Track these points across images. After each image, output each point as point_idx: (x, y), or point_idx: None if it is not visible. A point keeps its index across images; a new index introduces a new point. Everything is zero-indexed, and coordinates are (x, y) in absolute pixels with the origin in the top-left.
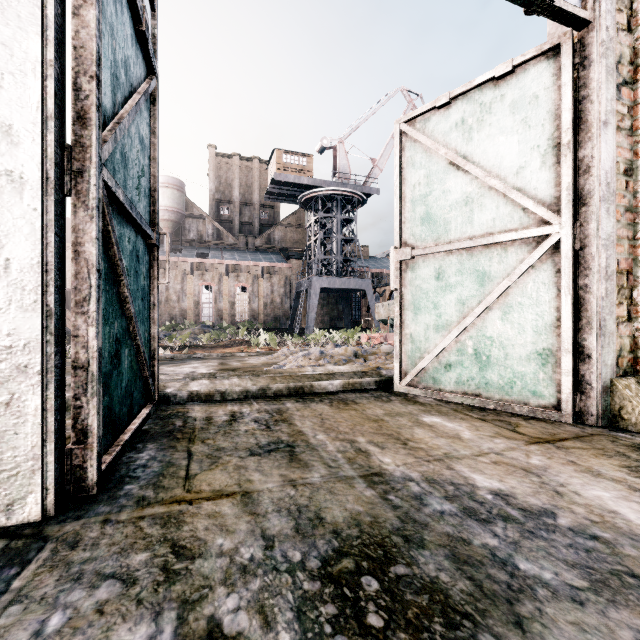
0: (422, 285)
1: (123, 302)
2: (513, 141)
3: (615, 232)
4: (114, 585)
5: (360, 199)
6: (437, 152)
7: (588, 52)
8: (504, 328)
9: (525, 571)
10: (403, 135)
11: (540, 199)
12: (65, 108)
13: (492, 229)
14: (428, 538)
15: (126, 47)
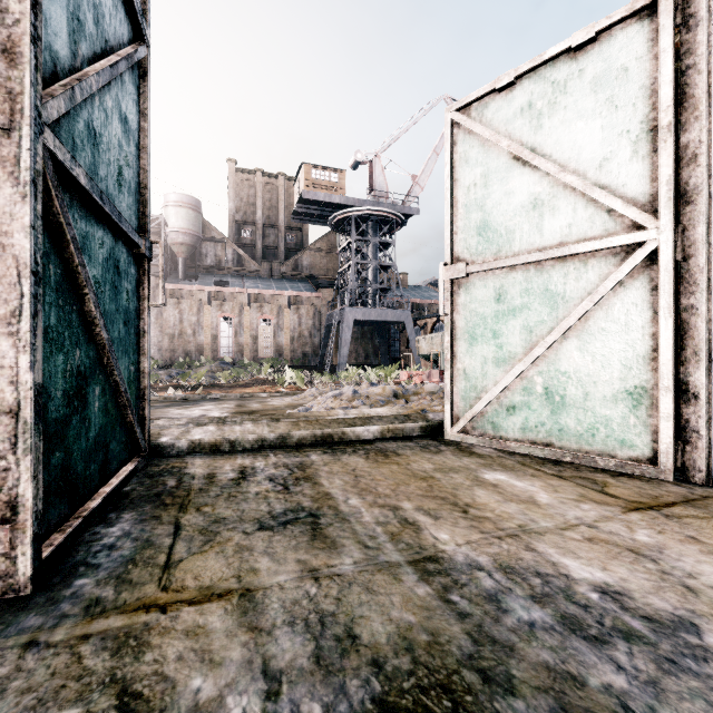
0: (478, 309)
1: (91, 324)
2: (595, 127)
3: None
4: None
5: (398, 220)
6: (497, 145)
7: (694, 9)
8: (583, 361)
9: None
10: (455, 126)
11: (631, 198)
12: None
13: (568, 238)
14: (518, 674)
15: None
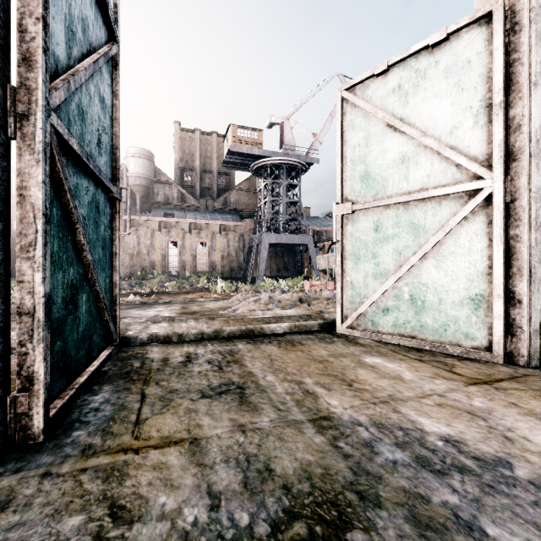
0: (362, 237)
1: (80, 250)
2: (447, 103)
3: None
4: None
5: (303, 167)
6: (375, 116)
7: (519, 18)
8: (438, 275)
9: (495, 538)
10: (344, 101)
11: (473, 156)
12: (9, 48)
13: (427, 185)
14: (384, 494)
15: (84, 6)
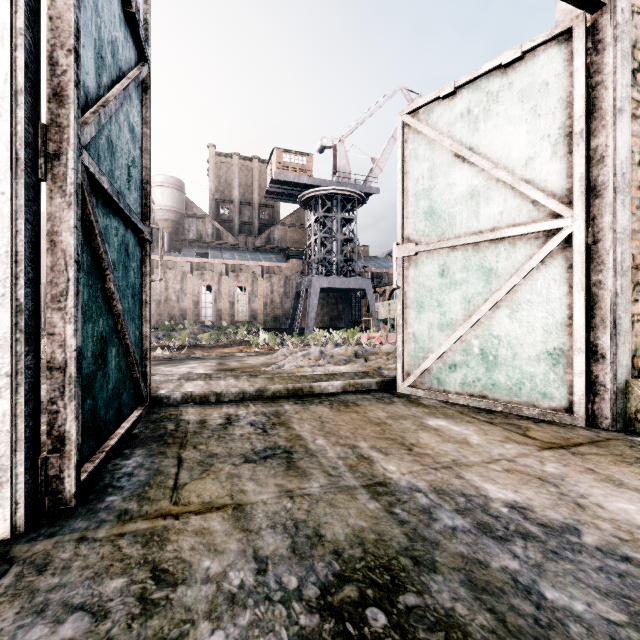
0: (426, 282)
1: (110, 298)
2: (522, 131)
3: (630, 225)
4: (82, 619)
5: (360, 198)
6: (441, 144)
7: (602, 36)
8: (512, 327)
9: (553, 601)
10: (406, 127)
11: (550, 191)
12: (39, 84)
13: (499, 223)
14: (440, 560)
15: (113, 27)
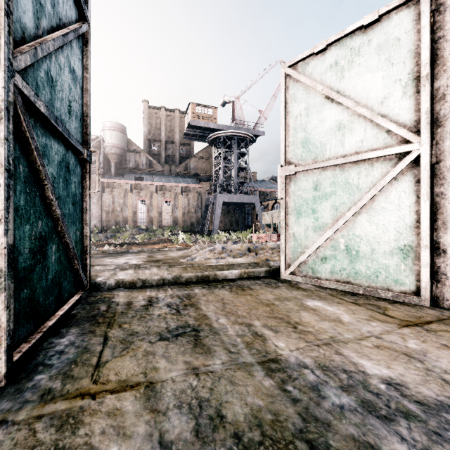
0: (303, 195)
1: (49, 204)
2: (378, 77)
3: None
4: None
5: (251, 139)
6: (315, 89)
7: None
8: (371, 228)
9: None
10: (287, 77)
11: (402, 123)
12: None
13: (360, 149)
14: (334, 444)
15: None
